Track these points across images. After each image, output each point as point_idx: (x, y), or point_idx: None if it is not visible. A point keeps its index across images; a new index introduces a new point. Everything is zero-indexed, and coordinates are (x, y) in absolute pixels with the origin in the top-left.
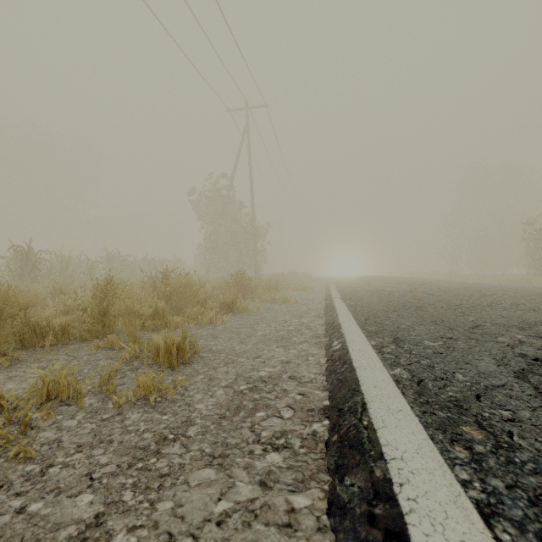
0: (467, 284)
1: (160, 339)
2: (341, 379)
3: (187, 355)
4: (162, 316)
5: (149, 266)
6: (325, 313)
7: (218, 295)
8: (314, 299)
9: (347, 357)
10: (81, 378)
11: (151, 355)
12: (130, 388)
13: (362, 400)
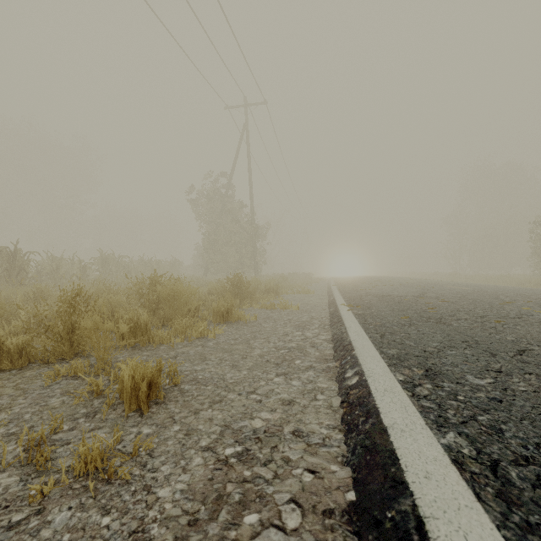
0: (477, 287)
1: (129, 370)
2: (369, 448)
3: (162, 392)
4: (144, 330)
5: (145, 267)
6: (331, 324)
7: (214, 300)
8: (317, 304)
9: (371, 403)
10: (15, 432)
11: (116, 392)
12: (64, 464)
13: (413, 511)
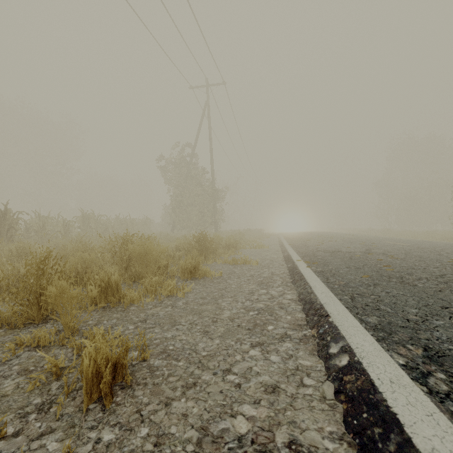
0: (413, 242)
1: (92, 348)
2: None
3: (129, 375)
4: (115, 290)
5: (121, 224)
6: (293, 282)
7: (181, 256)
8: (273, 259)
9: (382, 404)
10: None
11: (77, 374)
12: None
13: None
